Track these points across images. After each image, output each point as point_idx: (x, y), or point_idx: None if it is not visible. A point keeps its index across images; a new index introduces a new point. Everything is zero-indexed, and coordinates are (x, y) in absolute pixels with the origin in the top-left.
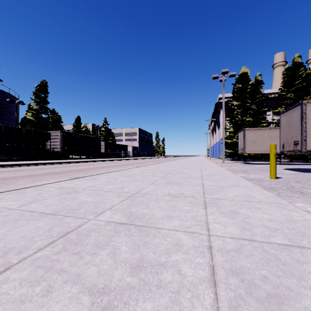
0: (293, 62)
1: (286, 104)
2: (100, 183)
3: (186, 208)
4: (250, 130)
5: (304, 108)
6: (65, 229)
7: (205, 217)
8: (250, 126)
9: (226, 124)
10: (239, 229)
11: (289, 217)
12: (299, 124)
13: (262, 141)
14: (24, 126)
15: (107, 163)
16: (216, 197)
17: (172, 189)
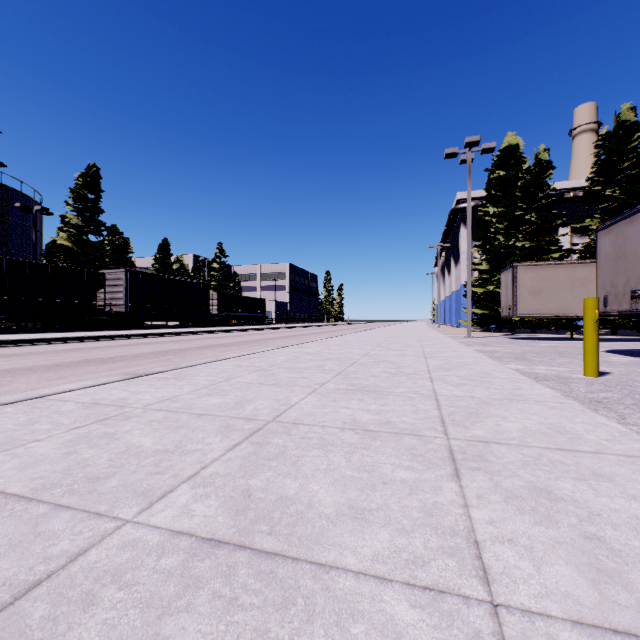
0: (618, 122)
1: (603, 211)
2: (190, 391)
3: (403, 477)
4: (527, 267)
5: None
6: (28, 569)
7: (463, 514)
8: (524, 258)
9: (472, 254)
10: (584, 572)
11: None
12: None
13: (554, 291)
14: (51, 259)
15: (222, 336)
16: (477, 434)
17: (363, 408)
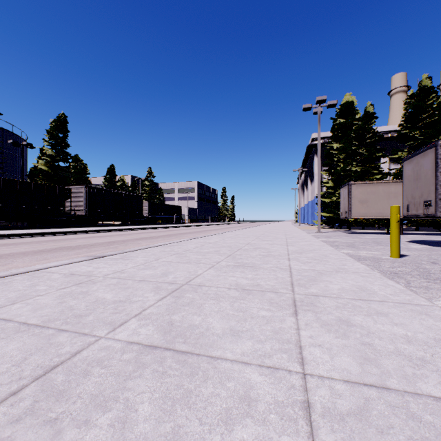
0: (419, 87)
1: (409, 147)
2: (132, 267)
3: (263, 314)
4: (358, 184)
5: (440, 152)
6: (49, 360)
7: (295, 333)
8: (357, 178)
9: (322, 175)
10: (357, 360)
11: (440, 333)
12: (431, 175)
13: (376, 201)
14: (33, 178)
15: (152, 231)
16: (312, 291)
17: (243, 276)
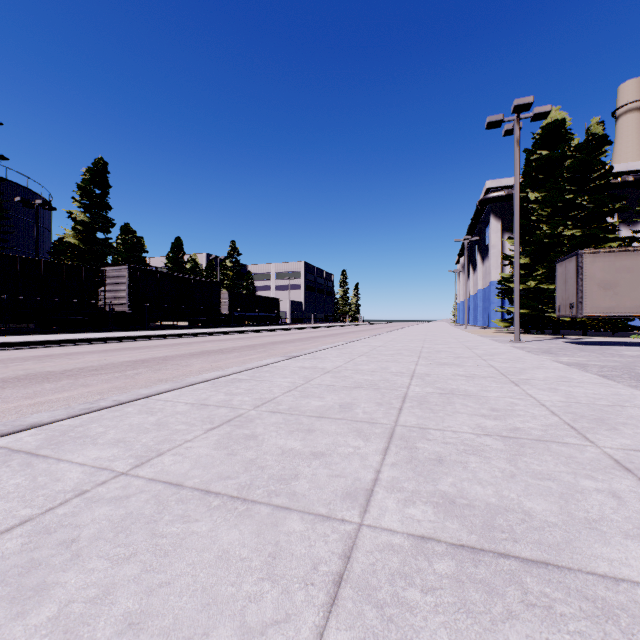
0: None
1: None
2: None
3: None
4: (597, 254)
5: None
6: None
7: None
8: (573, 248)
9: (503, 248)
10: None
11: None
12: None
13: (632, 284)
14: (58, 257)
15: (228, 338)
16: None
17: None
